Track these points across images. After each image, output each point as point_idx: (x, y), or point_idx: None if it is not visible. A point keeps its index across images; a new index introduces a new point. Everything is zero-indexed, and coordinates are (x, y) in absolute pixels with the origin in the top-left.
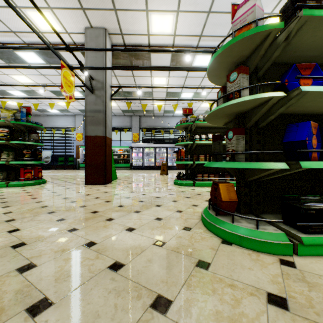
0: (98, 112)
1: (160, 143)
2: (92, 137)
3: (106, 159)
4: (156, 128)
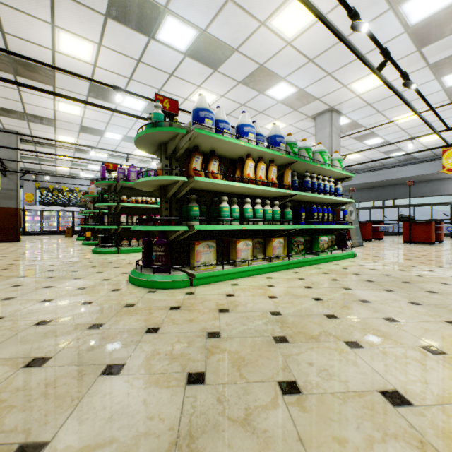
0: (11, 190)
1: (65, 206)
2: (5, 208)
3: (18, 224)
4: (59, 189)
